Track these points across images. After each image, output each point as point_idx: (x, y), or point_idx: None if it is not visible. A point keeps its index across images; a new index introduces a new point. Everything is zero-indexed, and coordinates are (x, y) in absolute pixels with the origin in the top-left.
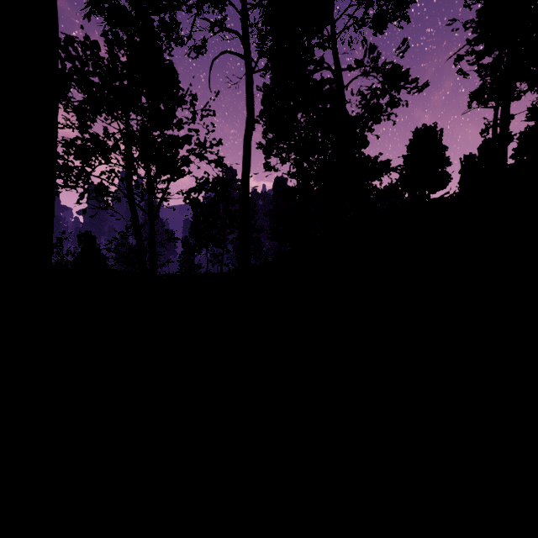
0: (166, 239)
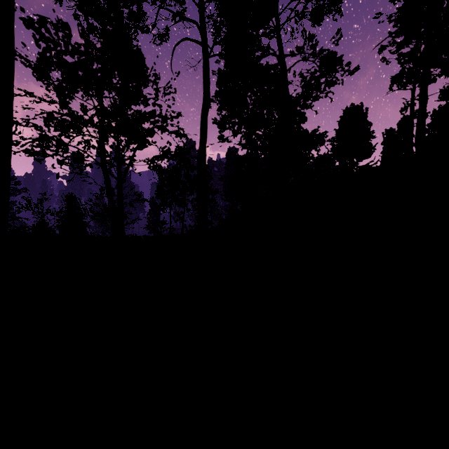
0: (134, 200)
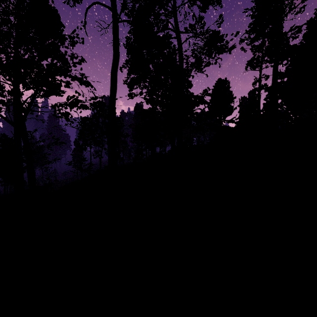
0: (53, 142)
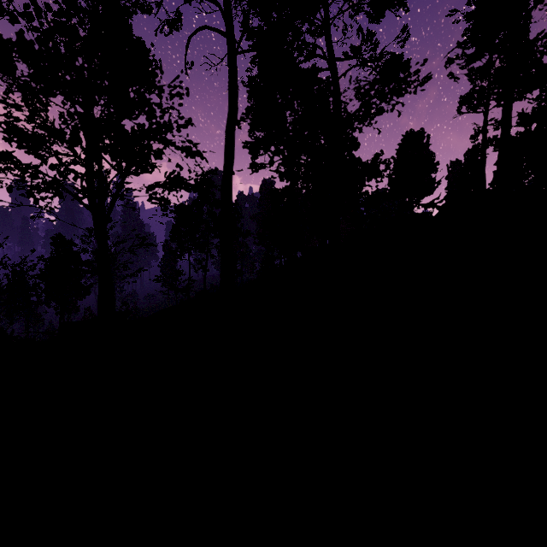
0: (137, 244)
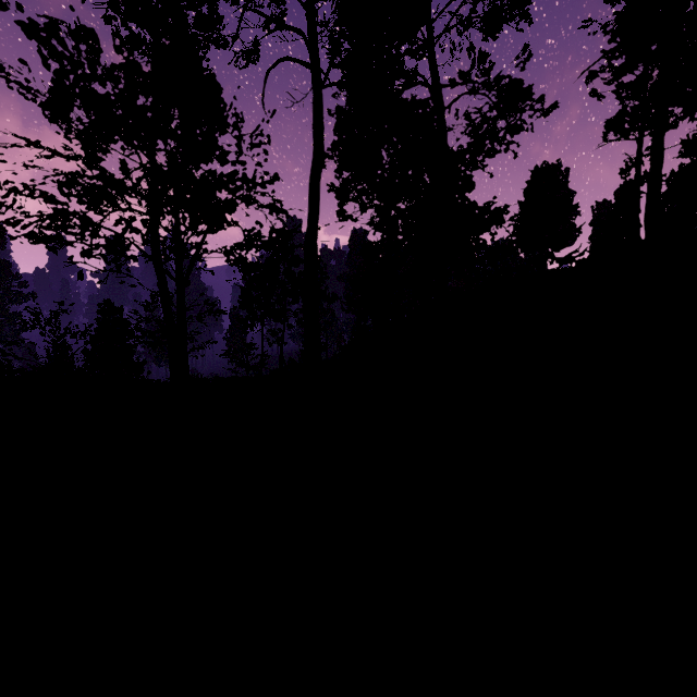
0: (205, 311)
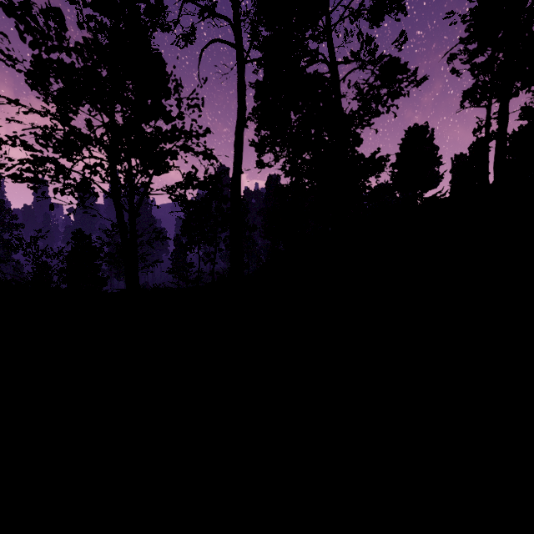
0: (154, 237)
